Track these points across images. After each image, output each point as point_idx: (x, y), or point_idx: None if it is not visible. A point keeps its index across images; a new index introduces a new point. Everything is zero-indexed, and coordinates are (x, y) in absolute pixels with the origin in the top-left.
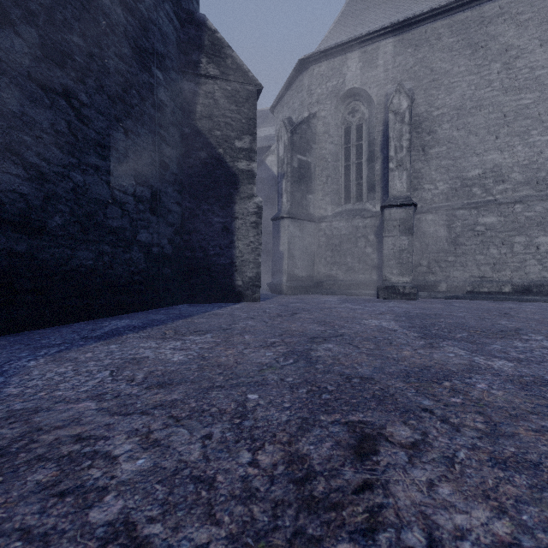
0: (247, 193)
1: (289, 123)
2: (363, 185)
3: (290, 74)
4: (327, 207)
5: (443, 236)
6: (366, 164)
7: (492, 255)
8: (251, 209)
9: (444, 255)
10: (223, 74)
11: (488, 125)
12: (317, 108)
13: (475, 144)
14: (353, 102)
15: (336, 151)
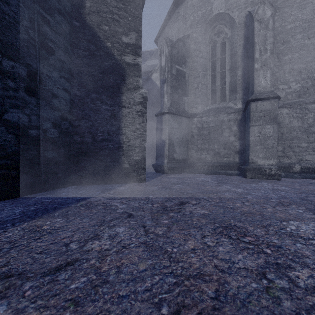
0: (133, 85)
1: (169, 40)
2: (226, 89)
3: (169, 9)
4: (198, 106)
5: (296, 126)
6: (229, 72)
7: None
8: (137, 99)
9: (298, 142)
10: None
11: None
12: (190, 31)
13: None
14: (218, 25)
15: (204, 63)
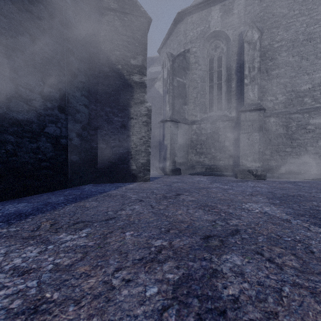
0: (139, 100)
1: (171, 55)
2: (222, 98)
3: (171, 24)
4: (197, 114)
5: (282, 133)
6: (225, 84)
7: (320, 147)
8: (143, 111)
9: (283, 147)
10: (121, 7)
11: (316, 52)
12: (190, 46)
13: (306, 66)
14: (215, 41)
15: (203, 75)
